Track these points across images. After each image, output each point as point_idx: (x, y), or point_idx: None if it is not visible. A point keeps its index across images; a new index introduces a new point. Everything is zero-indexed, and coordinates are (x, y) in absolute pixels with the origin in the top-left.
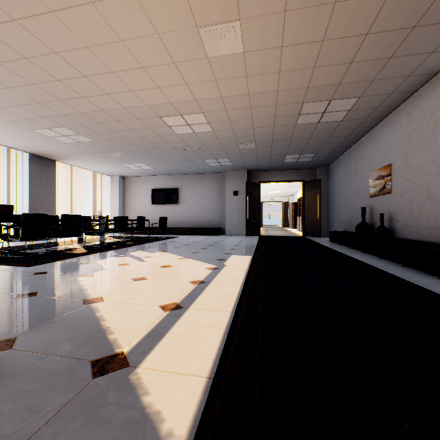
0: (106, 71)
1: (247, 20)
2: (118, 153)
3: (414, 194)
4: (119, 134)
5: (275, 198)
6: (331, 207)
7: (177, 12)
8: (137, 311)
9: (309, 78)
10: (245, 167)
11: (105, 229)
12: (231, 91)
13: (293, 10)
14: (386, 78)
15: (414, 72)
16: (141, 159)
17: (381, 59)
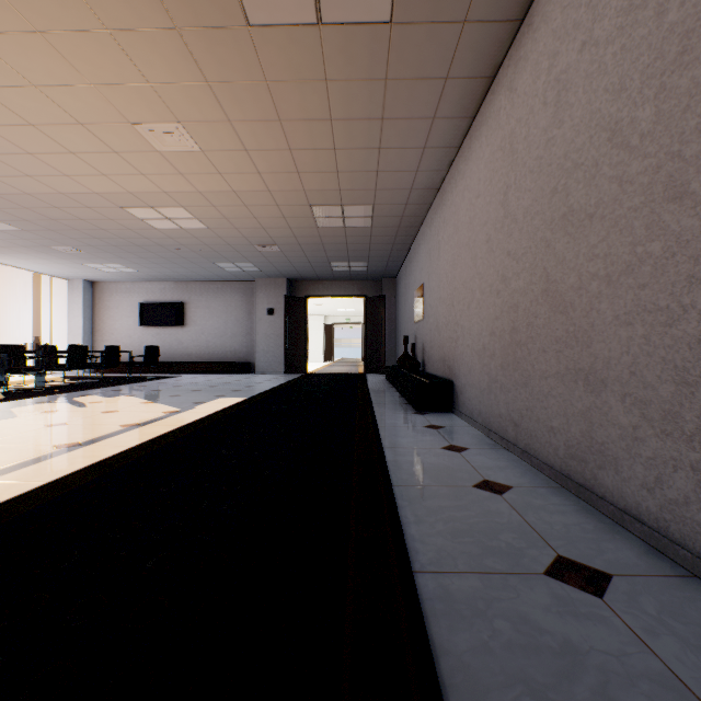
0: (19, 152)
1: (190, 123)
2: (71, 248)
3: (432, 322)
4: (65, 224)
5: (352, 318)
6: (397, 334)
7: (98, 108)
8: (23, 450)
9: (300, 182)
10: (282, 275)
11: (42, 366)
12: (209, 186)
13: (239, 122)
14: (389, 189)
15: (415, 186)
16: (113, 258)
17: (369, 172)
